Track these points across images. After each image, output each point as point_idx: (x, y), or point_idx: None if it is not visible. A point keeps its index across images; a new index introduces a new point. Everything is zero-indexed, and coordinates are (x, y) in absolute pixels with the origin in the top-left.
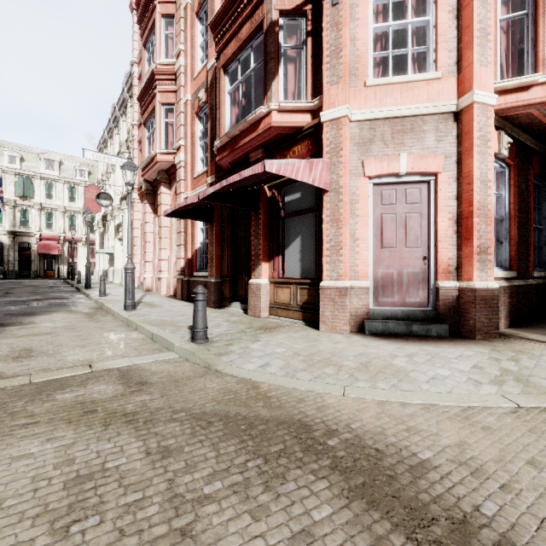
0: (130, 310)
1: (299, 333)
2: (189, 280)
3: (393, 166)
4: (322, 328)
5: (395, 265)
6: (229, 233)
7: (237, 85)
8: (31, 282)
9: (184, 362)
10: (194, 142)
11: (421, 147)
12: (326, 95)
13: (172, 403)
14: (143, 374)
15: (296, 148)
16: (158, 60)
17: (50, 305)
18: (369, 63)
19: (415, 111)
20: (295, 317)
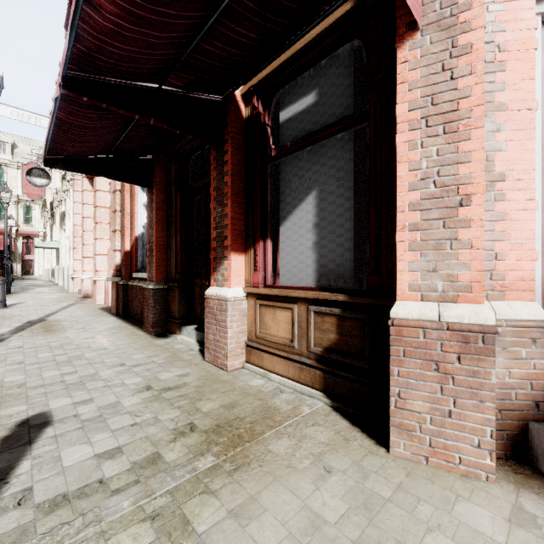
0: None
1: (333, 474)
2: (127, 284)
3: None
4: (396, 445)
5: None
6: (178, 204)
7: None
8: None
9: None
10: None
11: None
12: None
13: None
14: None
15: None
16: None
17: None
18: None
19: None
20: (304, 380)
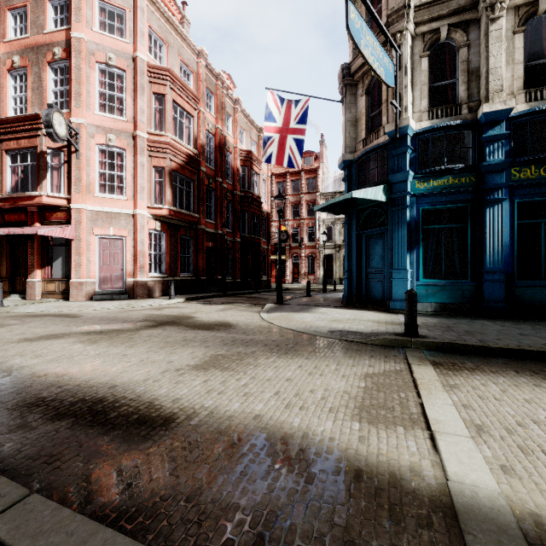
0: None
1: (58, 302)
2: None
3: (107, 232)
4: (71, 300)
5: (109, 272)
6: (8, 249)
7: (17, 166)
8: None
9: None
10: None
11: (119, 225)
12: (74, 196)
13: None
14: None
15: (59, 213)
16: None
17: None
18: (97, 186)
19: (117, 211)
20: (58, 298)
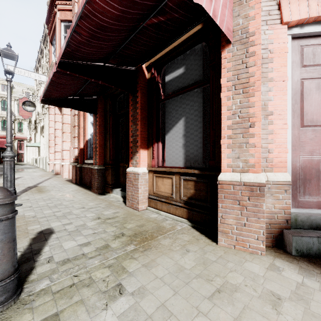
0: None
1: (190, 252)
2: (81, 166)
3: None
4: (221, 240)
5: None
6: (111, 123)
7: None
8: None
9: None
10: None
11: None
12: None
13: None
14: None
15: None
16: None
17: None
18: None
19: None
20: (178, 214)
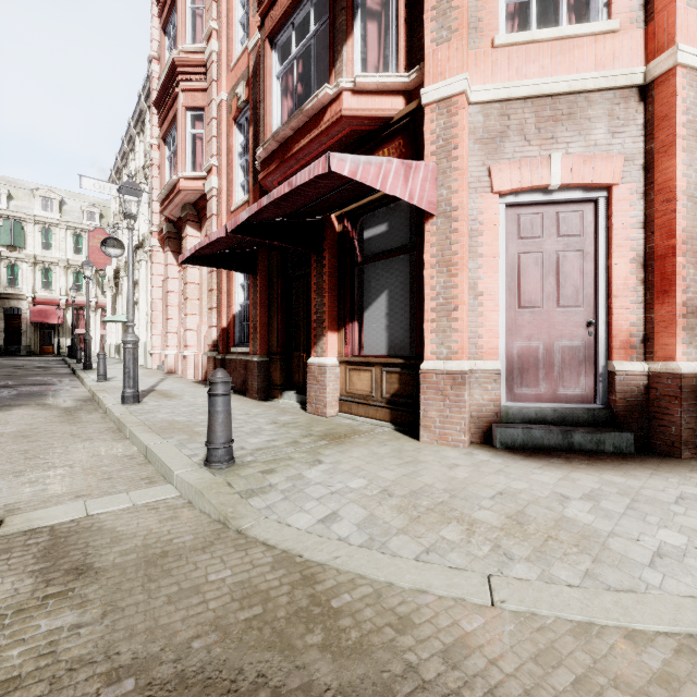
0: (130, 404)
1: (388, 445)
2: (225, 358)
3: (539, 175)
4: (423, 436)
5: (541, 336)
6: (279, 289)
7: (290, 63)
8: (15, 361)
9: (184, 508)
10: (232, 161)
11: (584, 143)
12: (430, 60)
13: (117, 641)
14: (94, 541)
15: (380, 154)
16: (181, 45)
17: (18, 396)
18: (500, 10)
19: (576, 85)
20: (379, 417)
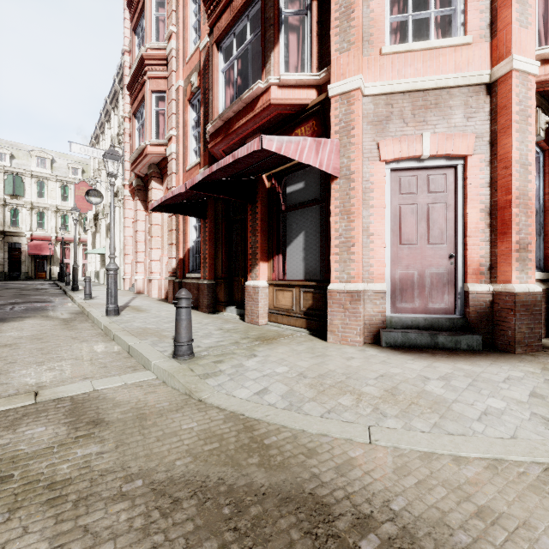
0: (112, 316)
1: (304, 345)
2: (181, 282)
3: (414, 148)
4: (330, 338)
5: (416, 265)
6: (223, 230)
7: (232, 62)
8: (18, 284)
9: (161, 386)
10: (187, 132)
11: (447, 125)
12: (335, 64)
13: (128, 461)
14: (102, 406)
15: (299, 131)
16: (148, 43)
17: (27, 310)
18: (386, 28)
19: (441, 83)
20: (298, 325)
